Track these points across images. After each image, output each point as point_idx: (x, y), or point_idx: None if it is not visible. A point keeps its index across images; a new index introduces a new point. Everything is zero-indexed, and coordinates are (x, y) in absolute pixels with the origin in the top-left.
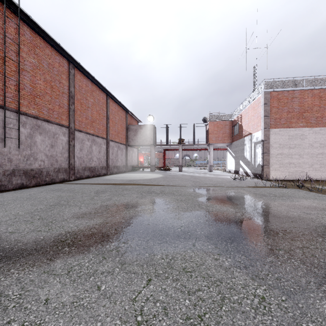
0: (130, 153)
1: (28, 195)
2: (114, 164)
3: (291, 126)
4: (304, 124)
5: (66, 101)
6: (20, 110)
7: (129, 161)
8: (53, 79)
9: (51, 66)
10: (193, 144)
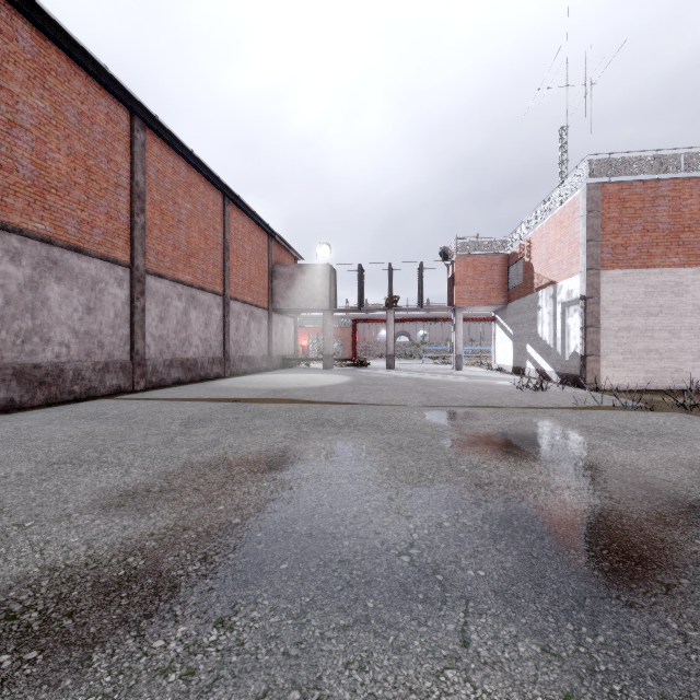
0: (279, 328)
1: (12, 431)
2: (242, 353)
3: (652, 263)
4: (683, 258)
5: (126, 204)
6: (5, 221)
7: (275, 345)
8: (93, 152)
9: (86, 121)
10: (420, 308)
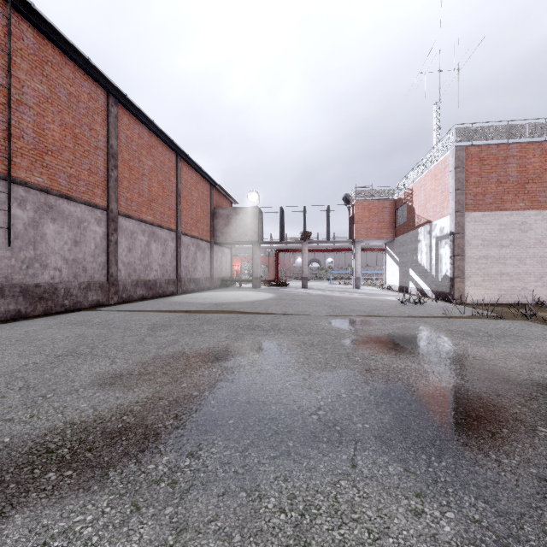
0: (218, 257)
1: (23, 333)
2: (190, 276)
3: (504, 207)
4: (528, 203)
5: (103, 162)
6: (14, 176)
7: (216, 270)
8: (78, 123)
9: (74, 100)
10: (328, 241)
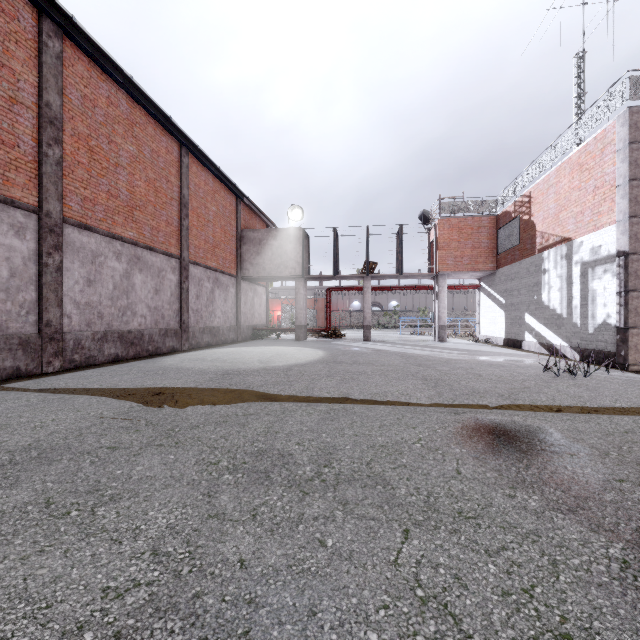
0: (248, 297)
1: None
2: (204, 324)
3: None
4: None
5: (31, 129)
6: None
7: (244, 315)
8: None
9: None
10: (400, 274)
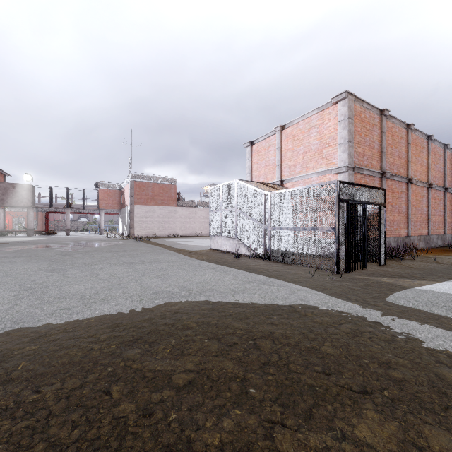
0: None
1: None
2: None
3: (147, 204)
4: (155, 203)
5: None
6: None
7: None
8: None
9: None
10: (83, 208)
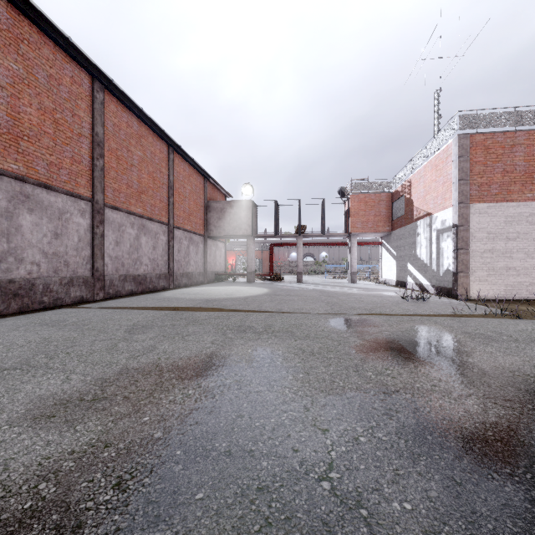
0: (212, 251)
1: None
2: (183, 270)
3: (510, 198)
4: None
5: (88, 150)
6: None
7: (209, 264)
8: (59, 107)
9: (54, 82)
10: (323, 234)
